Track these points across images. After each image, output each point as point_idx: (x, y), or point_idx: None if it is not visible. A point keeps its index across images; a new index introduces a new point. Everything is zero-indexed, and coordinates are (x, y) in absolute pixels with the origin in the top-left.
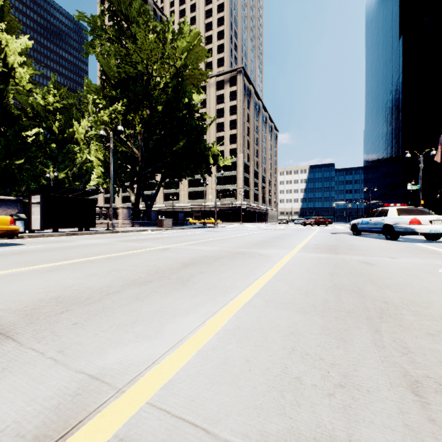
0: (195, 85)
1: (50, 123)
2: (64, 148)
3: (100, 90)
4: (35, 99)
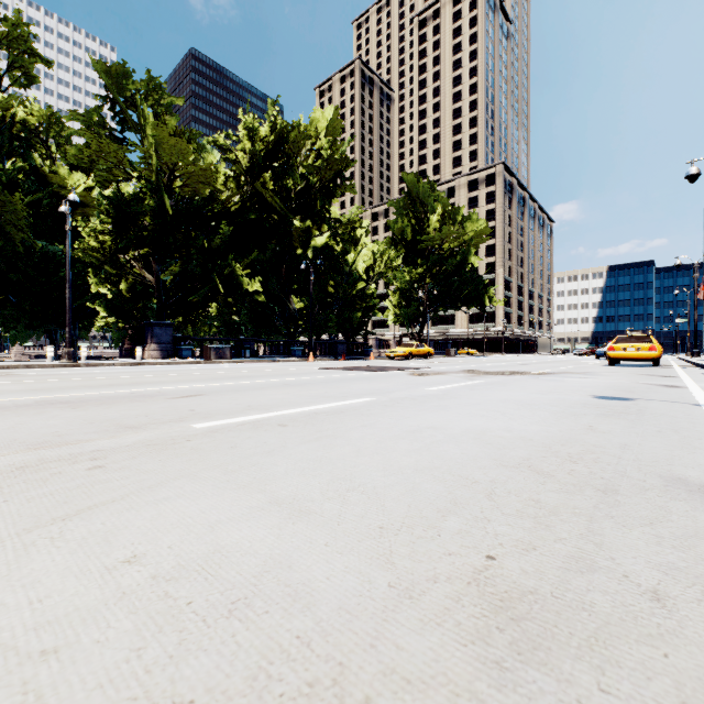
0: (474, 244)
1: None
2: None
3: (389, 247)
4: None
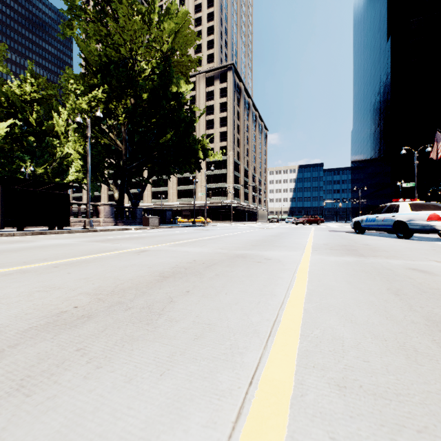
0: (184, 74)
1: (27, 114)
2: (43, 141)
3: (80, 78)
4: (10, 87)
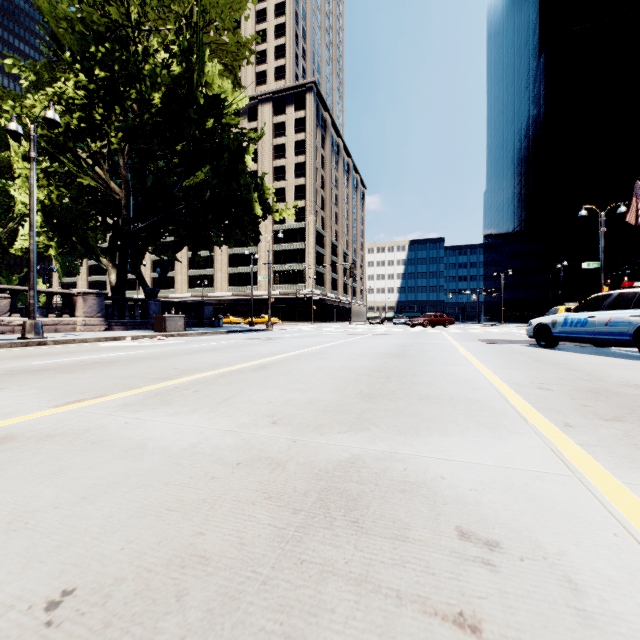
0: (229, 69)
1: None
2: None
3: (46, 71)
4: None
